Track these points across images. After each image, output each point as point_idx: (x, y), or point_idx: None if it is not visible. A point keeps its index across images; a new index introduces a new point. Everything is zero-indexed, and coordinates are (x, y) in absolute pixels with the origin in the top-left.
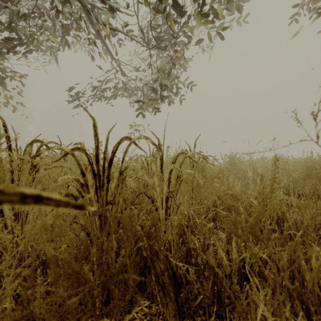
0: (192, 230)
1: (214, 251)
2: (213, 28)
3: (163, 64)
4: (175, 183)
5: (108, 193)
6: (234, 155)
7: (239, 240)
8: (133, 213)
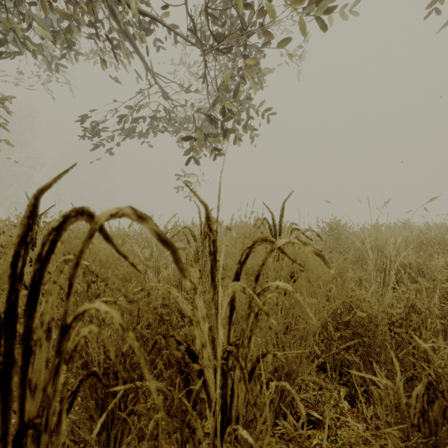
0: (281, 393)
1: (331, 446)
2: (309, 11)
3: (226, 78)
4: (247, 311)
5: (25, 392)
6: (337, 221)
7: (399, 444)
8: (141, 392)
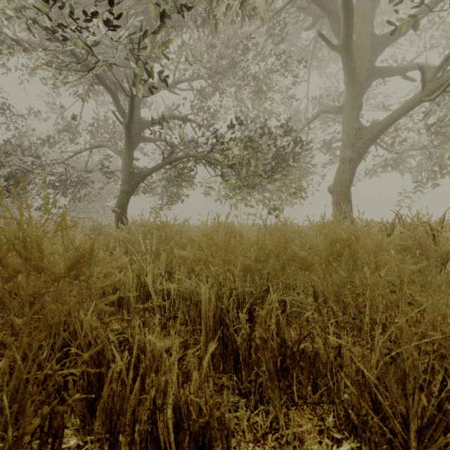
0: None
1: None
2: None
3: (442, 153)
4: None
5: None
6: None
7: None
8: None
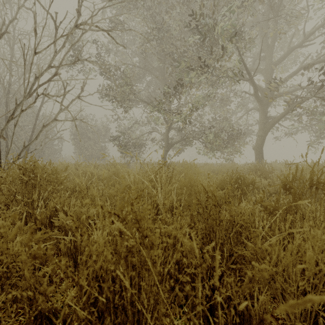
0: None
1: None
2: None
3: (319, 127)
4: None
5: None
6: None
7: None
8: None
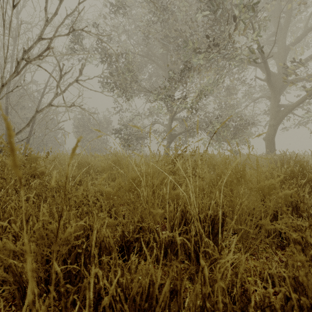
0: None
1: None
2: None
3: None
4: None
5: None
6: None
7: None
8: None
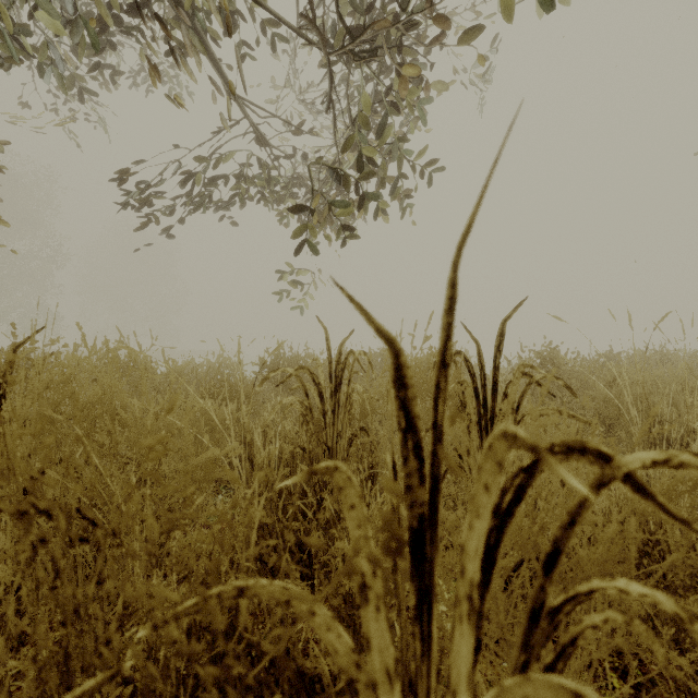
0: None
1: None
2: None
3: (365, 104)
4: (517, 658)
5: None
6: (553, 349)
7: None
8: None
